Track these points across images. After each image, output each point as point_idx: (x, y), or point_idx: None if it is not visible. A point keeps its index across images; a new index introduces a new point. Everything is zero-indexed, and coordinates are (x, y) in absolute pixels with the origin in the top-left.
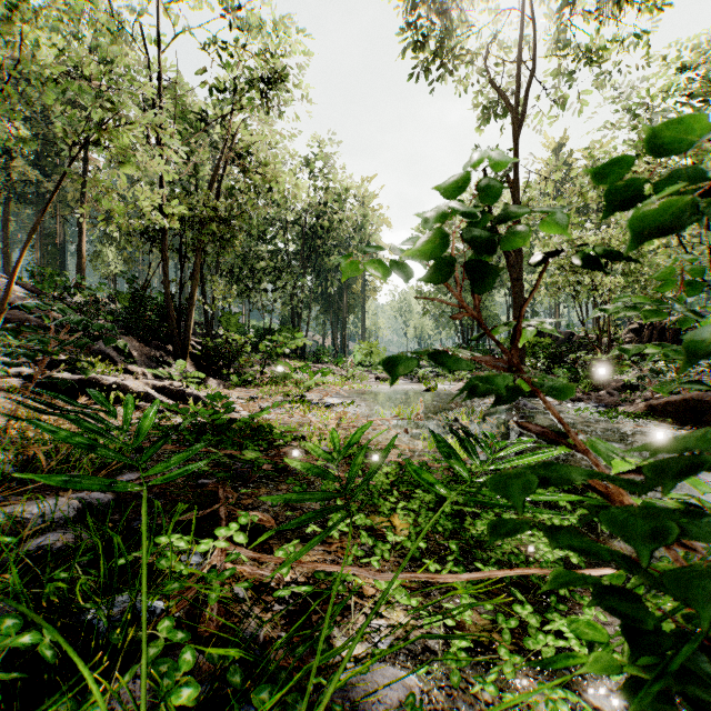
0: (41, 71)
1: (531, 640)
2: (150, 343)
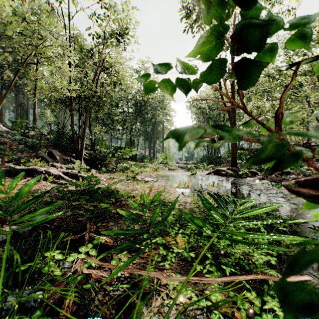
0: (7, 20)
1: (259, 318)
2: (65, 153)
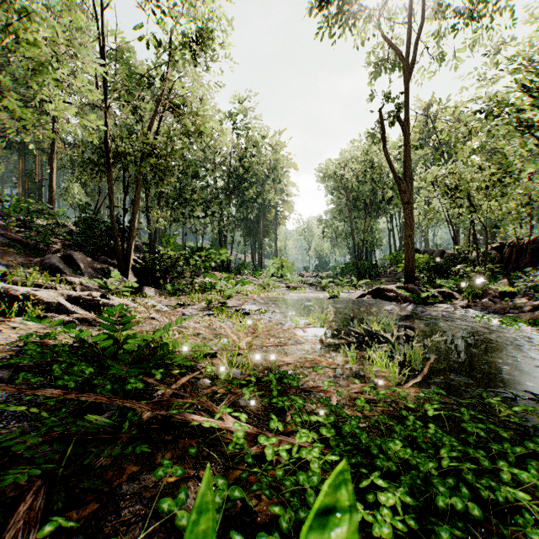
0: None
1: None
2: (98, 258)
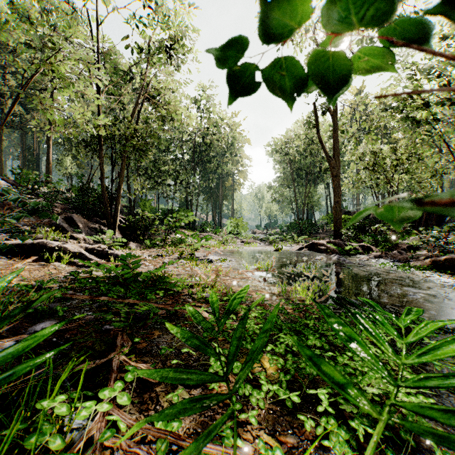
0: None
1: None
2: (91, 219)
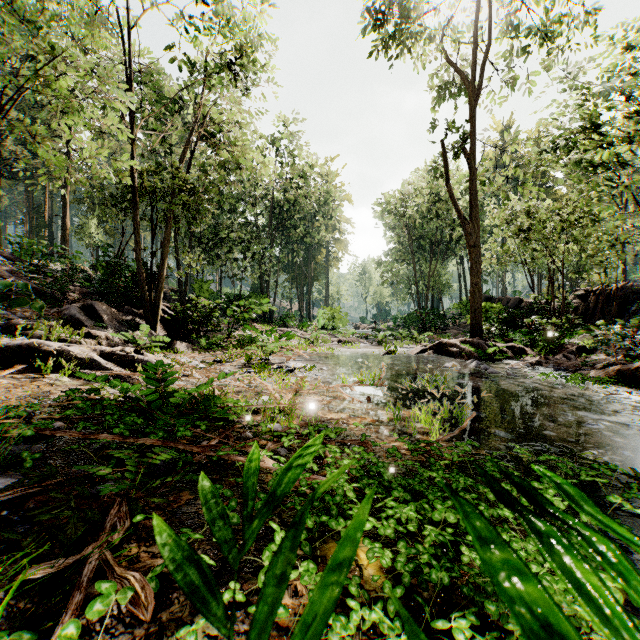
0: None
1: None
2: (122, 308)
